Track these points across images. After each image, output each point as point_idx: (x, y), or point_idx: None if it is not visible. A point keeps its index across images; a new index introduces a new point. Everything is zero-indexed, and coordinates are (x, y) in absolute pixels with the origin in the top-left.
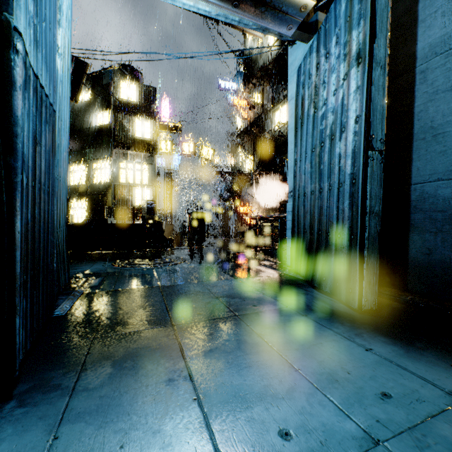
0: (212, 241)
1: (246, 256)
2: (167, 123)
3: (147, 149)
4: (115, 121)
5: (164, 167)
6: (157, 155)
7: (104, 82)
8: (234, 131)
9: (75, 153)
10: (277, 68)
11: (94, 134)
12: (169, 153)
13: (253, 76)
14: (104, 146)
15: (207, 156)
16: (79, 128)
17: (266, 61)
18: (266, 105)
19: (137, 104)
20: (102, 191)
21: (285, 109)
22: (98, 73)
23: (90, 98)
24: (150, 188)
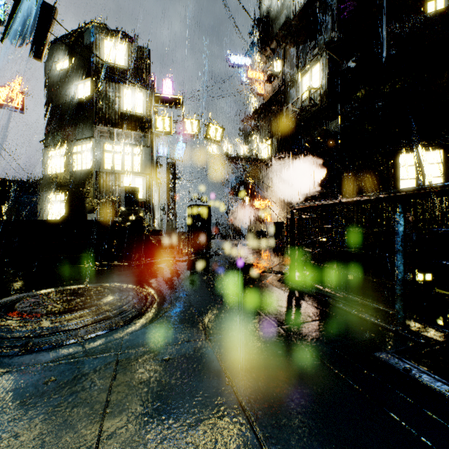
0: (221, 244)
1: (286, 285)
2: (164, 94)
3: (138, 126)
4: (97, 90)
5: (166, 156)
6: (151, 134)
7: (85, 43)
8: (247, 114)
9: (52, 135)
10: (304, 22)
11: (74, 109)
12: (167, 132)
13: (272, 39)
14: (85, 123)
15: (215, 136)
16: (57, 103)
17: (289, 15)
18: (289, 73)
19: (125, 69)
20: (82, 180)
21: (317, 69)
22: (78, 32)
23: (70, 65)
24: (142, 176)
